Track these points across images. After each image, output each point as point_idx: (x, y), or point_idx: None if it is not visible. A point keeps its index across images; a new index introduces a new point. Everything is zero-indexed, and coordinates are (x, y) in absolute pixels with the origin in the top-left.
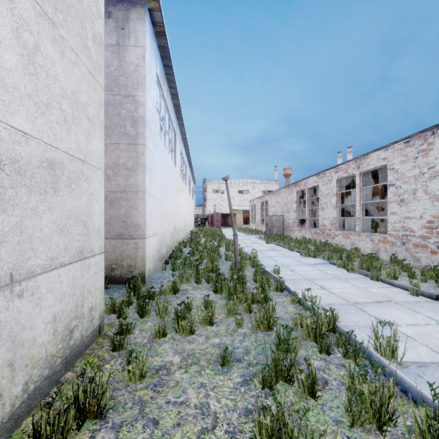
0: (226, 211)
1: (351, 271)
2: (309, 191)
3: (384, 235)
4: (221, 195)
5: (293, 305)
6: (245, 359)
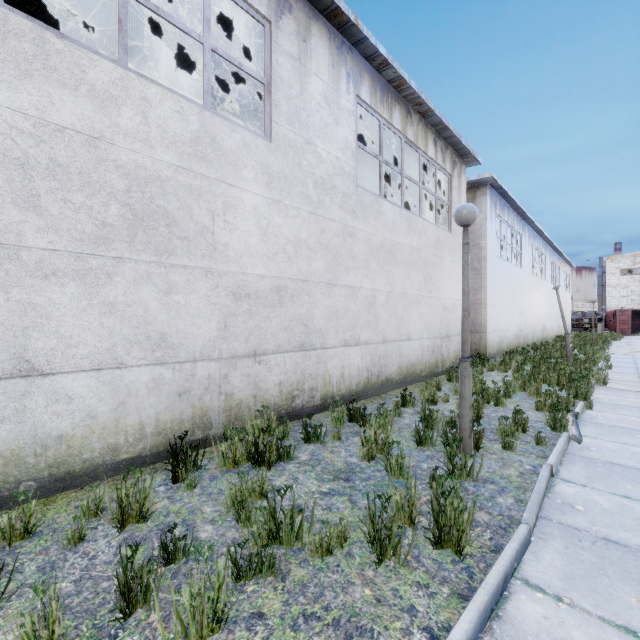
0: None
1: None
2: None
3: None
4: (639, 276)
5: None
6: None
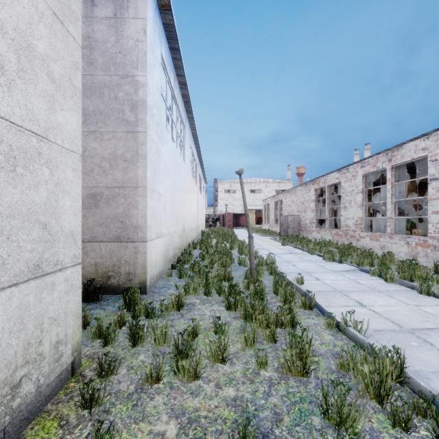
0: (238, 211)
1: (390, 281)
2: (329, 189)
3: (424, 238)
4: (232, 194)
5: (330, 331)
6: (276, 435)
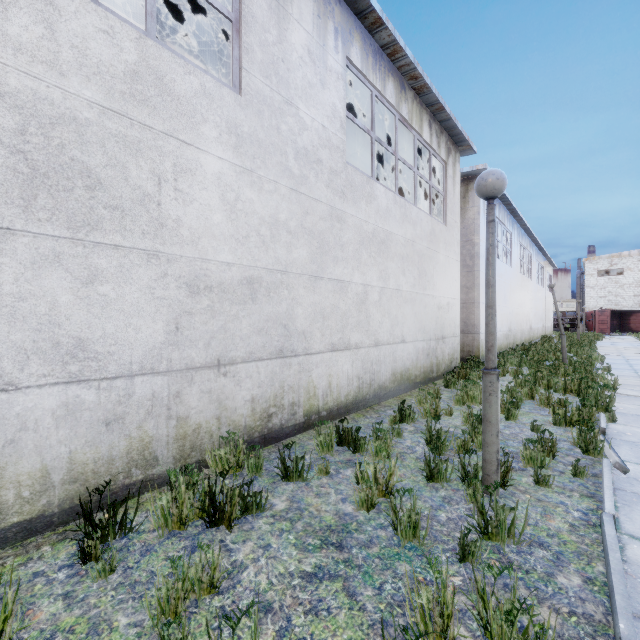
0: (629, 306)
1: None
2: None
3: None
4: (615, 277)
5: None
6: None
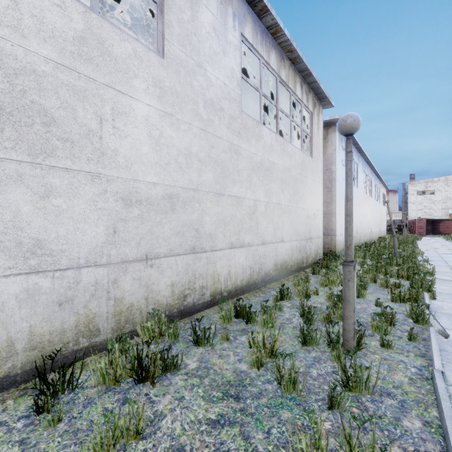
0: (438, 216)
1: None
2: None
3: None
4: (429, 196)
5: None
6: None
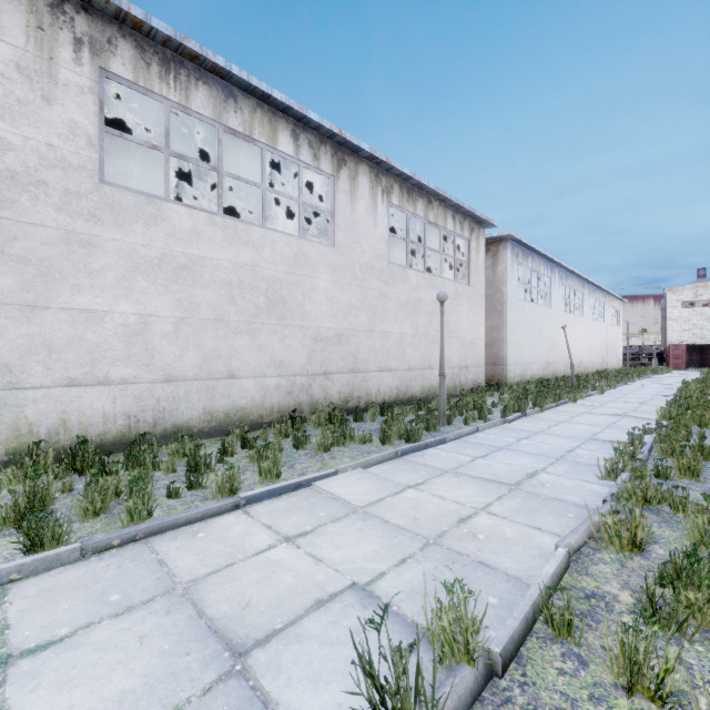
0: None
1: None
2: None
3: None
4: (701, 309)
5: None
6: None
